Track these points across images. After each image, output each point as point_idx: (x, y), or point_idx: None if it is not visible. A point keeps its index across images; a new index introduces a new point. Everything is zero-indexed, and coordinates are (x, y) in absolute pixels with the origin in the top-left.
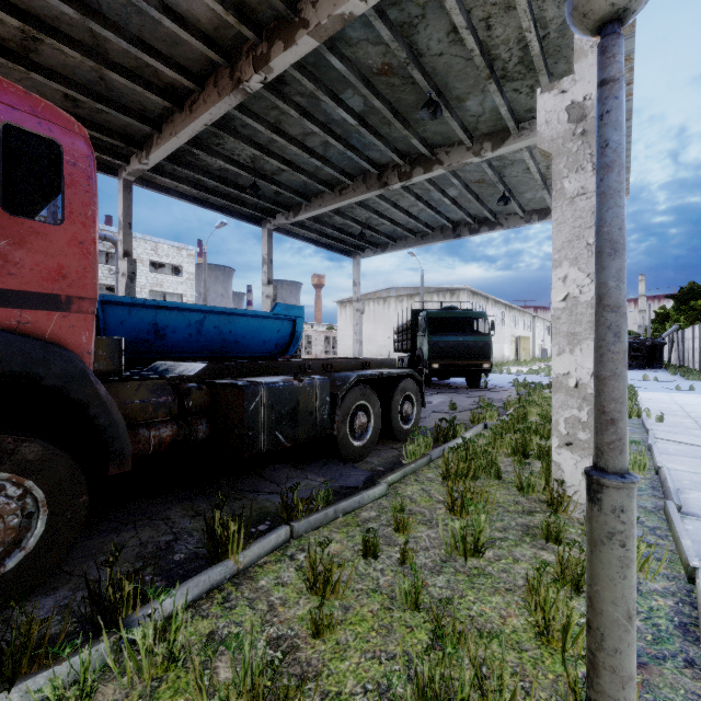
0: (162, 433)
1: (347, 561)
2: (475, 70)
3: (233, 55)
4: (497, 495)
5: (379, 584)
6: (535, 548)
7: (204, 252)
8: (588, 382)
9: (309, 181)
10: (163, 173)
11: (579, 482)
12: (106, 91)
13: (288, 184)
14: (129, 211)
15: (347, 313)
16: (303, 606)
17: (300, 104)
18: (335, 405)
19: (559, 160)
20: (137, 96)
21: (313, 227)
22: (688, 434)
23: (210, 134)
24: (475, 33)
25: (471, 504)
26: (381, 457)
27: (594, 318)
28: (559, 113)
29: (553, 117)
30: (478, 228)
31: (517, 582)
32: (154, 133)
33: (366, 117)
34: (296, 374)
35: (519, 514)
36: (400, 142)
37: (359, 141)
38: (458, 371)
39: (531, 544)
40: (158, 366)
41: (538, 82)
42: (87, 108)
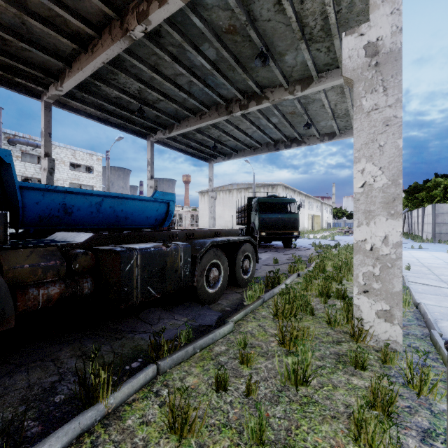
0: (50, 291)
1: (203, 395)
2: (292, 33)
3: (122, 11)
4: (313, 328)
5: (229, 417)
6: (347, 374)
7: (107, 157)
8: (380, 247)
9: (179, 108)
10: (75, 98)
11: (374, 319)
12: (28, 34)
13: (165, 110)
14: (49, 125)
15: (205, 200)
16: (163, 447)
17: (172, 52)
18: (195, 264)
19: (358, 84)
20: (52, 39)
21: (182, 141)
22: (427, 278)
23: (108, 71)
24: (293, 5)
25: (297, 339)
26: (229, 299)
27: (384, 199)
28: (358, 50)
29: (354, 53)
30: (290, 144)
31: (339, 408)
32: (66, 67)
33: (218, 64)
34: (164, 241)
35: (331, 344)
36: (240, 84)
37: (213, 82)
38: (278, 237)
39: (344, 371)
40: (57, 235)
41: (332, 44)
42: (13, 46)
